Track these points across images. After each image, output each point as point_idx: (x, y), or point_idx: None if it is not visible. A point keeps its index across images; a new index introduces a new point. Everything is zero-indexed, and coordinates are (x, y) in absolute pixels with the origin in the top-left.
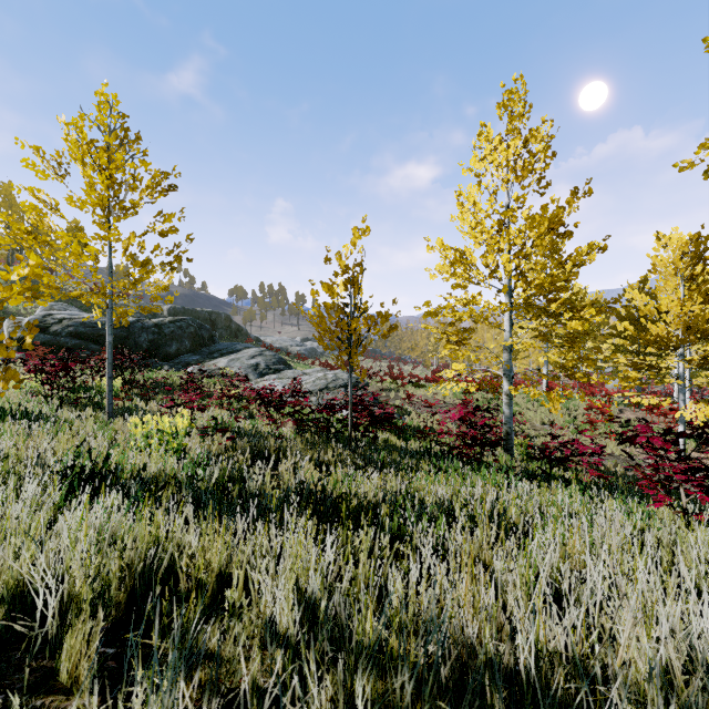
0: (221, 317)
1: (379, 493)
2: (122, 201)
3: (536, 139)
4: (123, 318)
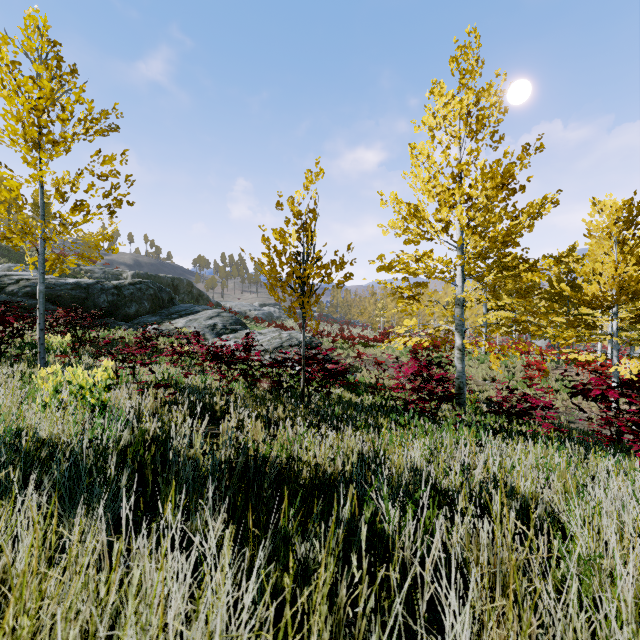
0: (183, 283)
1: (337, 459)
2: (49, 132)
3: (489, 93)
4: (56, 265)
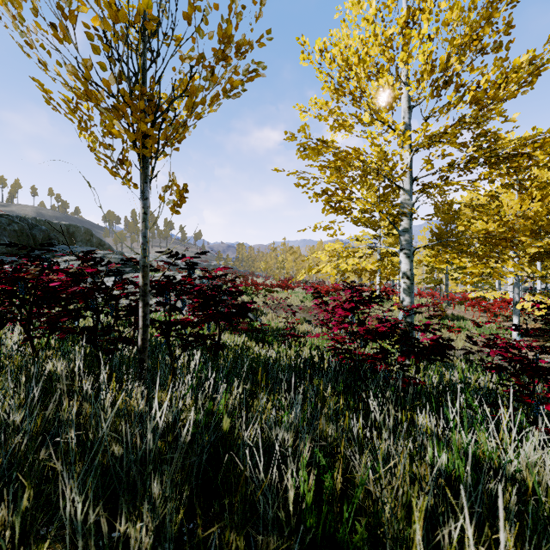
0: (80, 230)
1: None
2: None
3: None
4: None
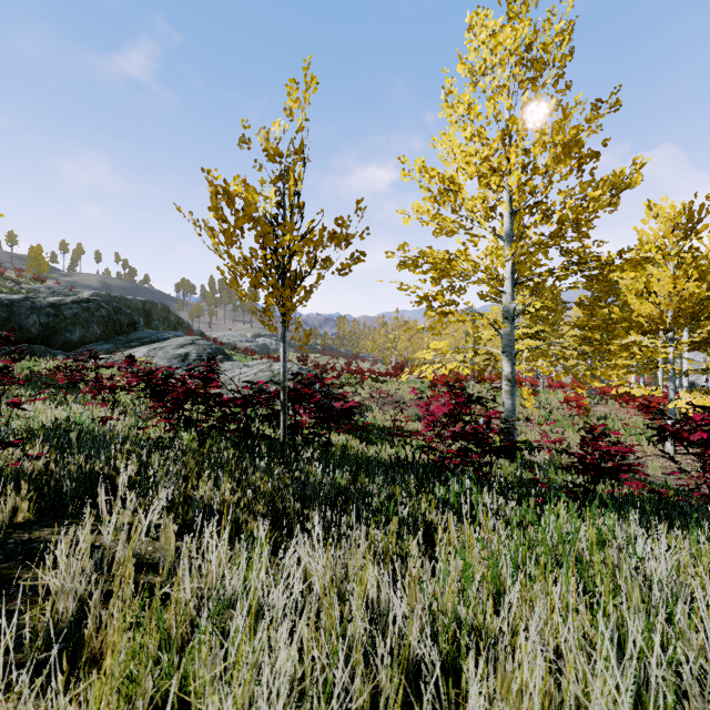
0: (156, 307)
1: None
2: None
3: (551, 24)
4: None
